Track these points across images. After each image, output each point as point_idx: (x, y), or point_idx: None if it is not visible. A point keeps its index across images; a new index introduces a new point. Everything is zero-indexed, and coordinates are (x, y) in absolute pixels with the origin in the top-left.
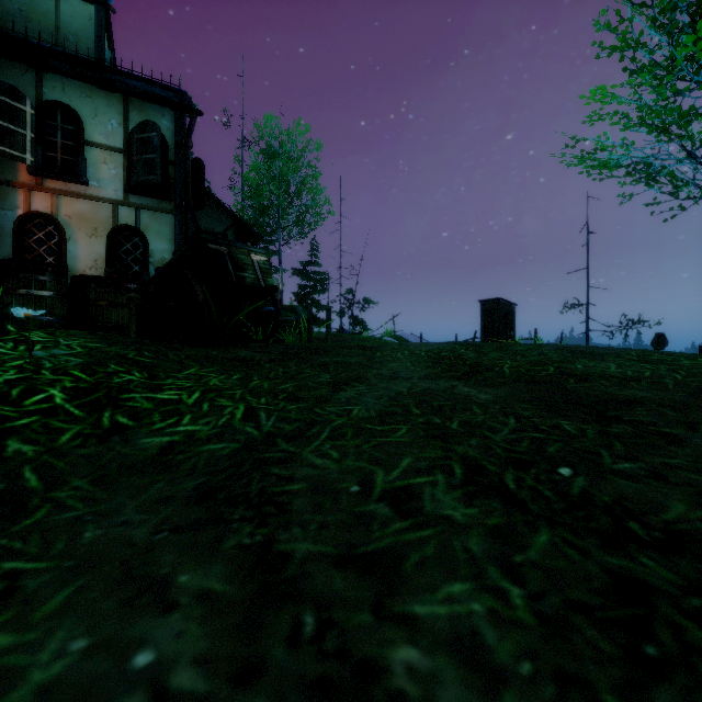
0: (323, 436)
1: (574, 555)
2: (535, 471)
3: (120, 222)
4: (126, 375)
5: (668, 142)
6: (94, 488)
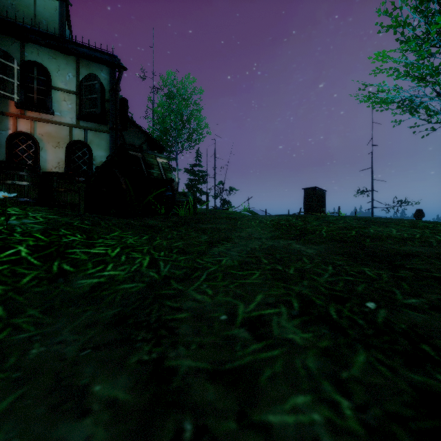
0: (202, 278)
1: (386, 372)
2: (350, 304)
3: (74, 138)
4: (71, 237)
5: (425, 86)
6: (43, 316)
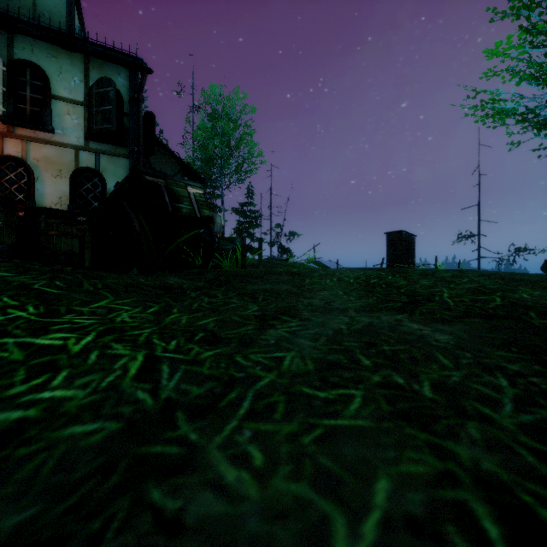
0: (242, 409)
1: None
2: None
3: (81, 164)
4: (15, 311)
5: None
6: None
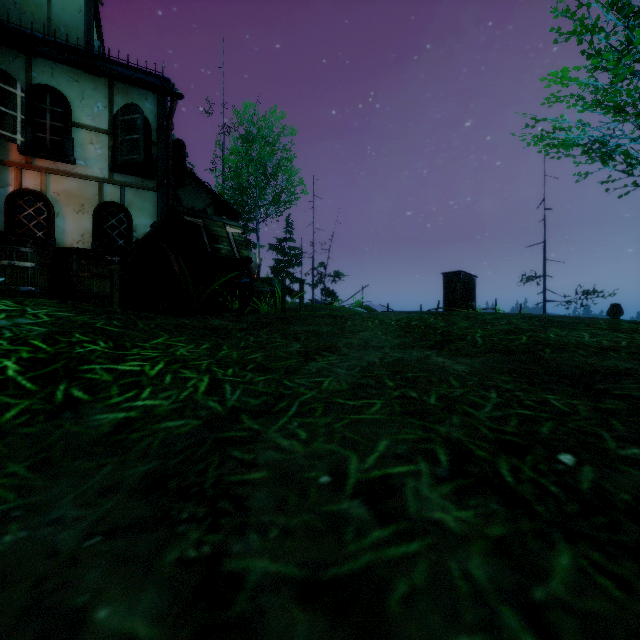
0: (290, 411)
1: (613, 590)
2: (532, 458)
3: (105, 198)
4: (90, 345)
5: (624, 121)
6: (32, 474)
